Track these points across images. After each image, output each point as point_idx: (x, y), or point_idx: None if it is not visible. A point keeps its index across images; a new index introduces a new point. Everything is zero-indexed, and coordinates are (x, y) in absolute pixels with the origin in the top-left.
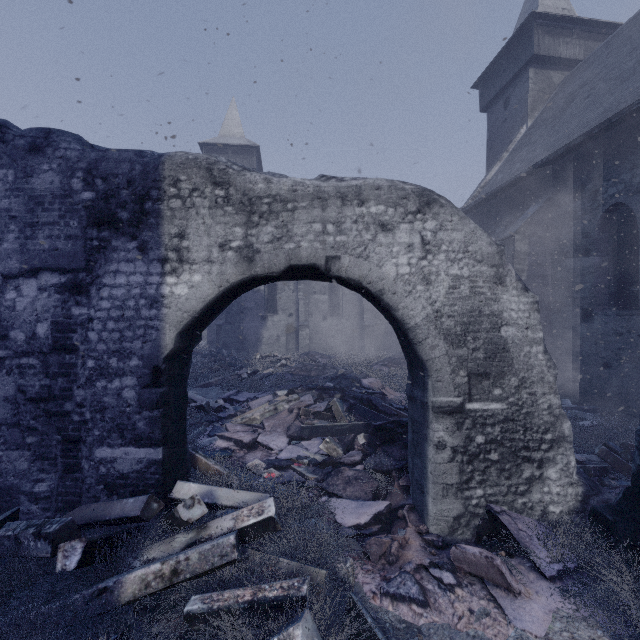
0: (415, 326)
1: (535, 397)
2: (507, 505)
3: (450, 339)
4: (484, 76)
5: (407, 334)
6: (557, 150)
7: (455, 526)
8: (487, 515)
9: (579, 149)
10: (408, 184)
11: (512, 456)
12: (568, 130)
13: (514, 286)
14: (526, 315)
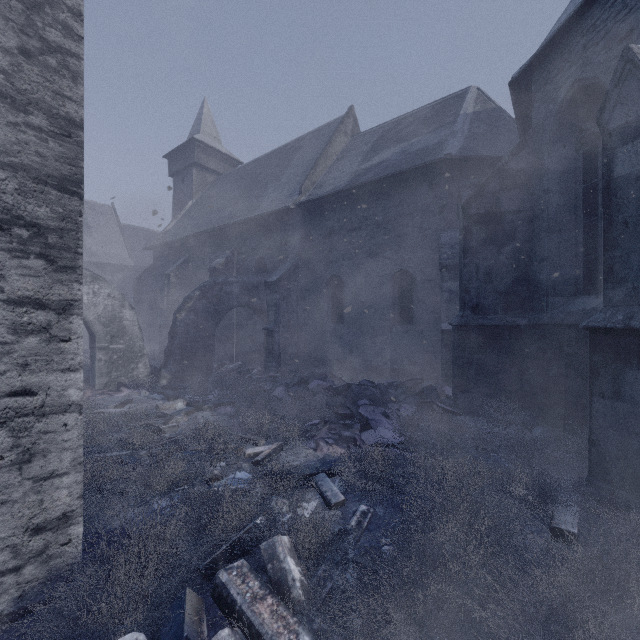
0: (90, 321)
1: (135, 342)
2: (125, 377)
3: (104, 325)
4: (171, 154)
5: (87, 323)
6: (189, 235)
7: (106, 386)
8: (118, 381)
9: (199, 237)
10: (88, 271)
11: (127, 361)
12: (199, 223)
13: (128, 308)
14: (132, 317)
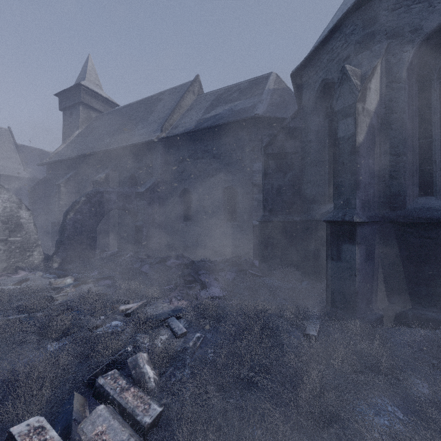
0: None
1: (31, 236)
2: (22, 262)
3: (3, 222)
4: (61, 94)
5: None
6: (76, 156)
7: (5, 270)
8: (16, 265)
9: (85, 157)
10: None
11: (24, 250)
12: (85, 147)
13: (25, 209)
14: (28, 216)
